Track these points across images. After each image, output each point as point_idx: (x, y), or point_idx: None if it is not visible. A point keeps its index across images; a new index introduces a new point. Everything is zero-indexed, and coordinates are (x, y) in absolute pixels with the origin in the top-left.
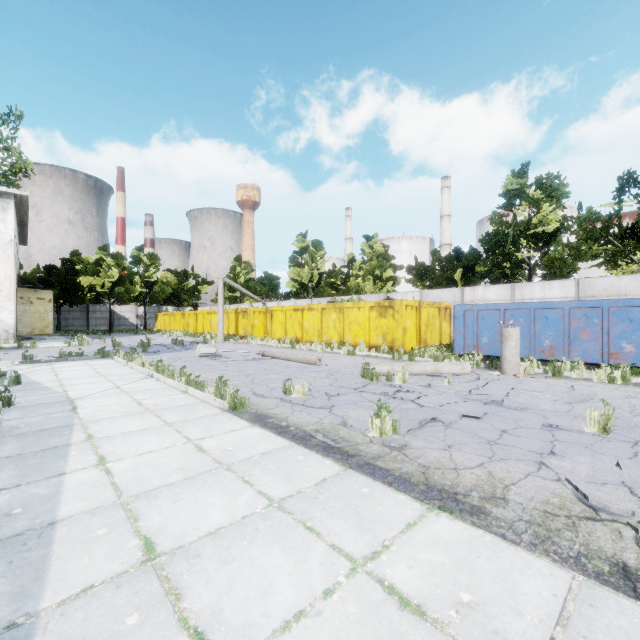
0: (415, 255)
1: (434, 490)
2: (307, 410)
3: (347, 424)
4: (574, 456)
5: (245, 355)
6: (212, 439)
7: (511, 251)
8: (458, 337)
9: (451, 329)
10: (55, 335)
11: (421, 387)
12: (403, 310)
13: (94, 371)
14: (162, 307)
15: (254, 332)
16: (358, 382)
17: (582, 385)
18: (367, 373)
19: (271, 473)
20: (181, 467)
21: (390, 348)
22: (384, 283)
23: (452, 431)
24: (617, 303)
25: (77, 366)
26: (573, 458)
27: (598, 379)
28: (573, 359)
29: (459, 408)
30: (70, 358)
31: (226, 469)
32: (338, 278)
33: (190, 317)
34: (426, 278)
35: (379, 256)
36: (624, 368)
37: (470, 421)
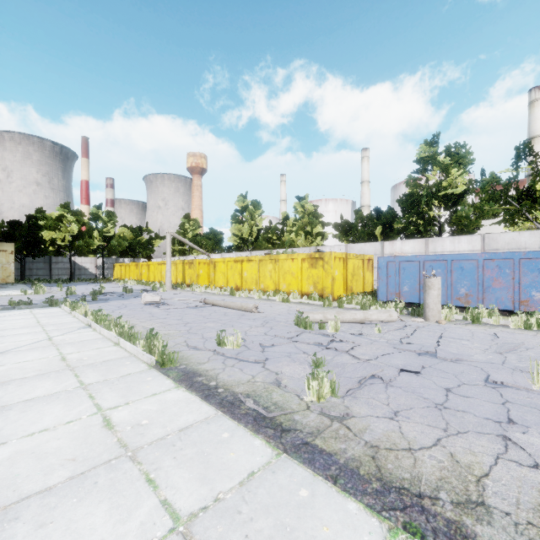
0: (341, 214)
1: (391, 490)
2: (239, 365)
3: (281, 384)
4: (539, 427)
5: (188, 303)
6: (126, 408)
7: (425, 210)
8: (382, 286)
9: (373, 278)
10: (18, 284)
11: (353, 336)
12: (332, 261)
13: (35, 320)
14: (119, 259)
15: (199, 281)
16: (292, 331)
17: (504, 332)
18: (301, 321)
19: (185, 464)
20: (73, 456)
21: (320, 295)
22: (314, 238)
23: (394, 391)
24: (527, 255)
25: (21, 315)
26: (539, 430)
27: (515, 325)
28: (487, 306)
29: (395, 361)
30: (17, 307)
31: (130, 458)
32: (274, 233)
33: (143, 267)
34: (350, 234)
35: (310, 214)
36: (539, 315)
37: (409, 377)
